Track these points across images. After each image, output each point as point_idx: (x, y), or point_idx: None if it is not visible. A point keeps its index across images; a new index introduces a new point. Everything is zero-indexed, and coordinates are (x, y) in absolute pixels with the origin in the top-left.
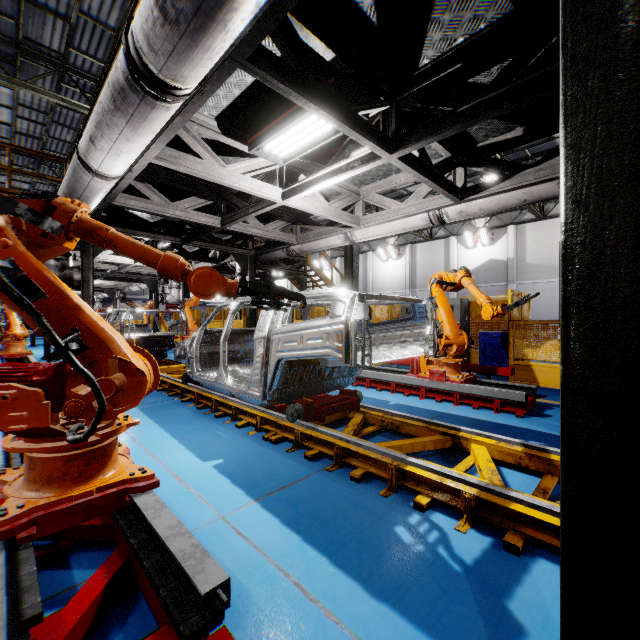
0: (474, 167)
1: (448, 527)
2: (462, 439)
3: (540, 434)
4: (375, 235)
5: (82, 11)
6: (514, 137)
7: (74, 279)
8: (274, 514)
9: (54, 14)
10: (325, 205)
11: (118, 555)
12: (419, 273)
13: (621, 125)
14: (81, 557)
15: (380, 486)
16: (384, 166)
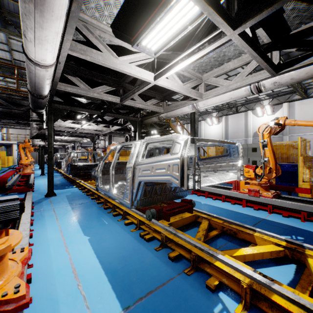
0: (287, 49)
1: None
2: (295, 251)
3: None
4: (212, 104)
5: None
6: None
7: (46, 134)
8: None
9: None
10: (181, 85)
11: None
12: (230, 131)
13: None
14: None
15: (233, 299)
16: (219, 57)
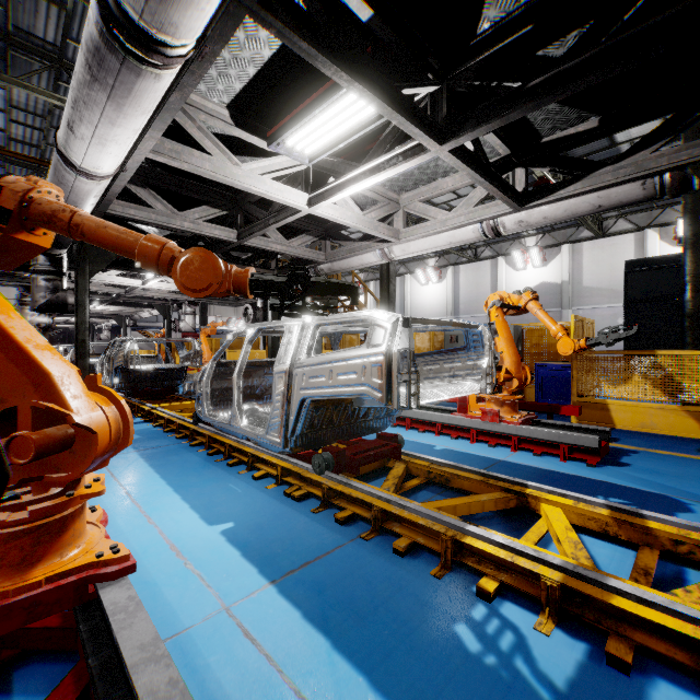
0: (537, 167)
1: (525, 625)
2: (530, 498)
3: (621, 489)
4: (417, 251)
5: None
6: (587, 129)
7: (68, 303)
8: (294, 604)
9: None
10: (359, 215)
11: (72, 680)
12: (462, 298)
13: None
14: (30, 673)
15: (431, 562)
16: (429, 168)
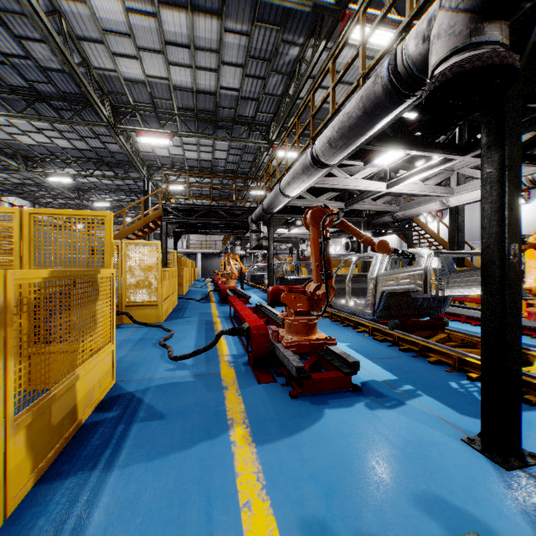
0: None
1: None
2: (527, 355)
3: None
4: (468, 200)
5: (265, 92)
6: None
7: (263, 245)
8: (378, 365)
9: (252, 99)
10: (420, 185)
11: (314, 357)
12: None
13: (494, 204)
14: None
15: (447, 368)
16: None
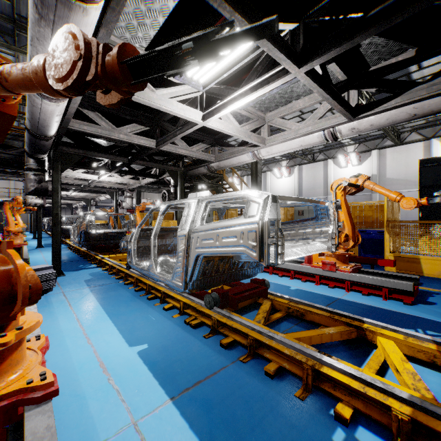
0: (366, 88)
1: None
2: (367, 331)
3: (433, 323)
4: (277, 152)
5: None
6: (405, 58)
7: (48, 189)
8: (188, 421)
9: None
10: (237, 127)
11: None
12: (304, 186)
13: None
14: None
15: (294, 384)
16: (286, 93)
